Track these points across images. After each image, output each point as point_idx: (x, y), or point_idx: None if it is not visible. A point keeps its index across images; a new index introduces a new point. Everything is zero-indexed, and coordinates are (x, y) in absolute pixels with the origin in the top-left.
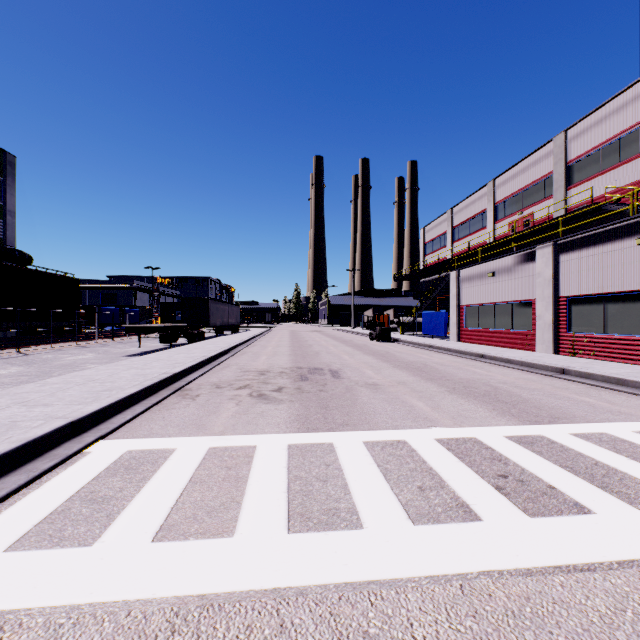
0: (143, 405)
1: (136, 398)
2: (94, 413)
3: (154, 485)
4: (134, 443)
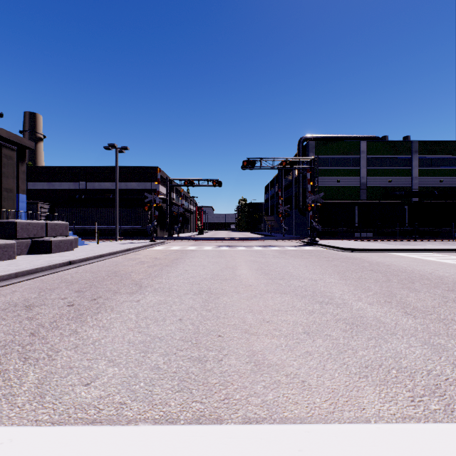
0: (450, 252)
1: (451, 250)
2: (431, 249)
3: (425, 255)
4: (433, 254)
